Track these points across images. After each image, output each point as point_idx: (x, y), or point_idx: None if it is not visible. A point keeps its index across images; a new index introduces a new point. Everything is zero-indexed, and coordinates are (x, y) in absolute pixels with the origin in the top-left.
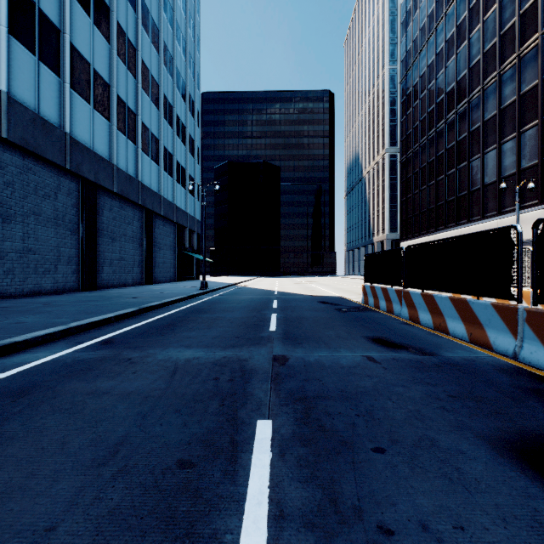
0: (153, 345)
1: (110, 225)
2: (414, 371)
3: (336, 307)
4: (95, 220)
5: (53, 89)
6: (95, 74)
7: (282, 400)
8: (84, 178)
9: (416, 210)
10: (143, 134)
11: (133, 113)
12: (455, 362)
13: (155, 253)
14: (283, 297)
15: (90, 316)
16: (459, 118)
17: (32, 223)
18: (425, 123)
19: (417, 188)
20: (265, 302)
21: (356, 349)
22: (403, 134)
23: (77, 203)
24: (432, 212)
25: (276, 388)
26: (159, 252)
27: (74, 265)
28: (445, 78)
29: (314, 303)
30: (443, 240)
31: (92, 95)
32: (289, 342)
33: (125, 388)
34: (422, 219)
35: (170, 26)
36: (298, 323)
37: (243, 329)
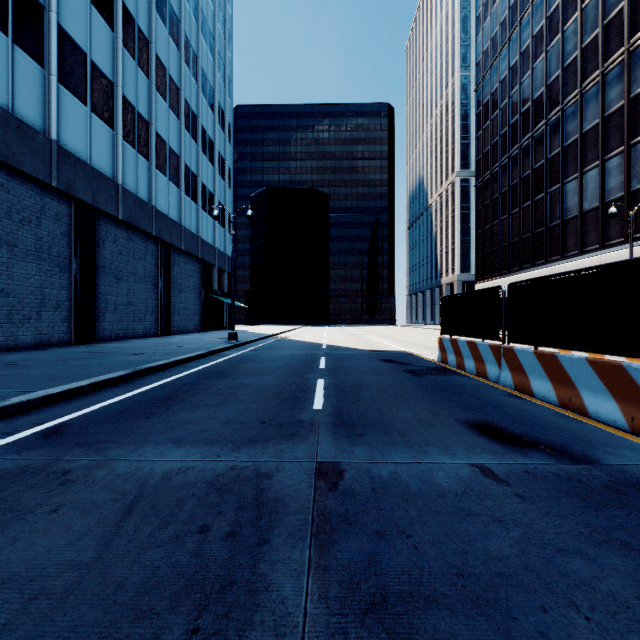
0: (123, 439)
1: (115, 261)
2: (578, 504)
3: (405, 367)
4: (93, 254)
5: (33, 82)
6: (93, 67)
7: (333, 612)
8: (78, 199)
9: (495, 244)
10: (158, 148)
11: (144, 121)
12: (639, 481)
13: (175, 297)
14: (333, 353)
15: (53, 384)
16: (550, 130)
17: (4, 256)
18: (506, 138)
19: (497, 217)
20: (309, 360)
21: (455, 449)
22: (478, 153)
23: (69, 232)
24: (515, 246)
25: (321, 564)
26: (179, 296)
27: (64, 311)
28: (532, 82)
29: (374, 361)
30: (573, 272)
31: (89, 94)
32: (343, 433)
33: (7, 561)
34: (502, 256)
35: (194, 17)
36: (356, 395)
37: (274, 406)
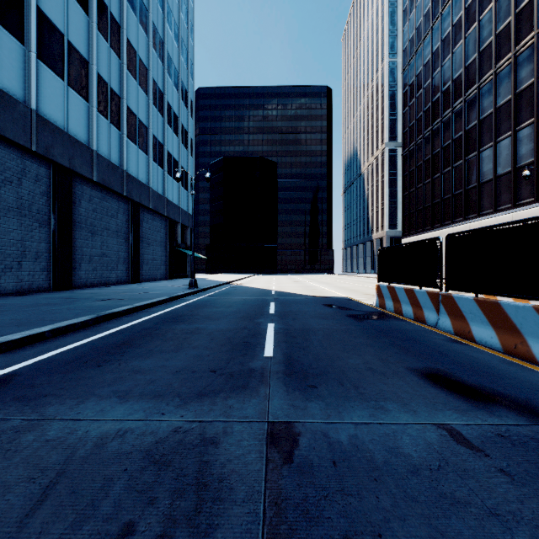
0: (66, 392)
1: (90, 218)
2: None
3: (347, 312)
4: (70, 211)
5: (14, 57)
6: (70, 47)
7: None
8: (56, 162)
9: (419, 205)
10: (129, 120)
11: (116, 96)
12: None
13: (144, 249)
14: (281, 299)
15: (16, 330)
16: (468, 106)
17: None
18: (429, 113)
19: (421, 181)
20: (260, 305)
21: (414, 404)
22: (405, 126)
23: (48, 191)
24: (437, 206)
25: None
26: (148, 248)
27: (43, 262)
28: (452, 64)
29: (318, 306)
30: (518, 222)
31: (66, 70)
32: (295, 385)
33: None
34: (425, 214)
35: (160, 8)
36: (304, 340)
37: (225, 352)
